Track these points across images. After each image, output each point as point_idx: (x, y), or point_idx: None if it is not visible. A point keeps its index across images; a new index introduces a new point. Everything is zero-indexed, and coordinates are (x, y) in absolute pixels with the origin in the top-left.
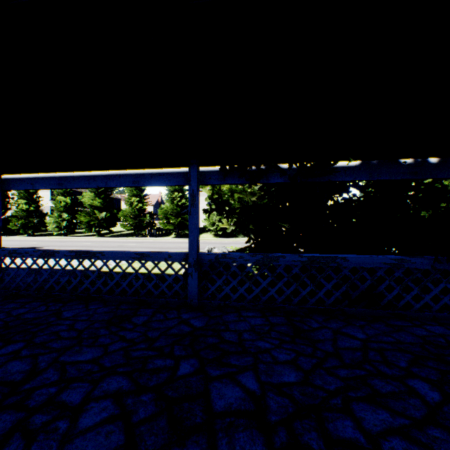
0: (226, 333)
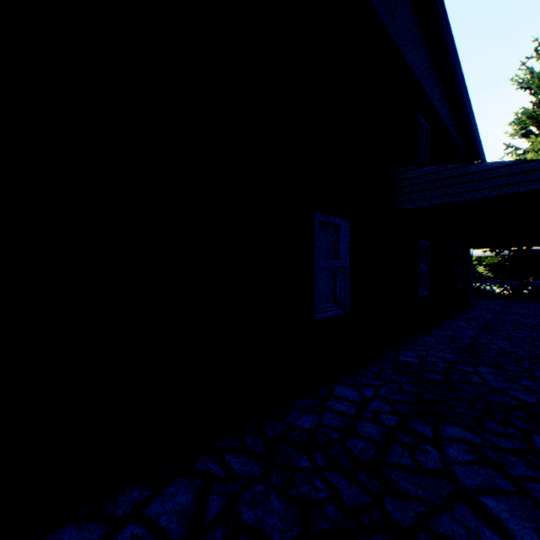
0: (485, 300)
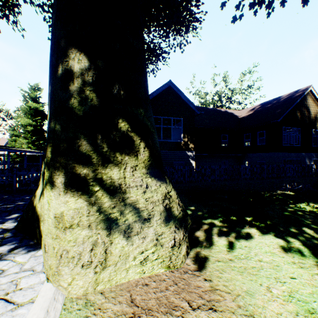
0: None
